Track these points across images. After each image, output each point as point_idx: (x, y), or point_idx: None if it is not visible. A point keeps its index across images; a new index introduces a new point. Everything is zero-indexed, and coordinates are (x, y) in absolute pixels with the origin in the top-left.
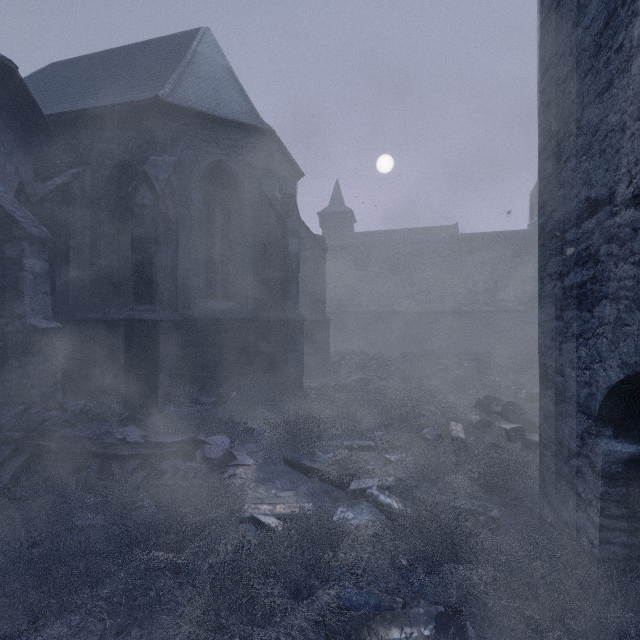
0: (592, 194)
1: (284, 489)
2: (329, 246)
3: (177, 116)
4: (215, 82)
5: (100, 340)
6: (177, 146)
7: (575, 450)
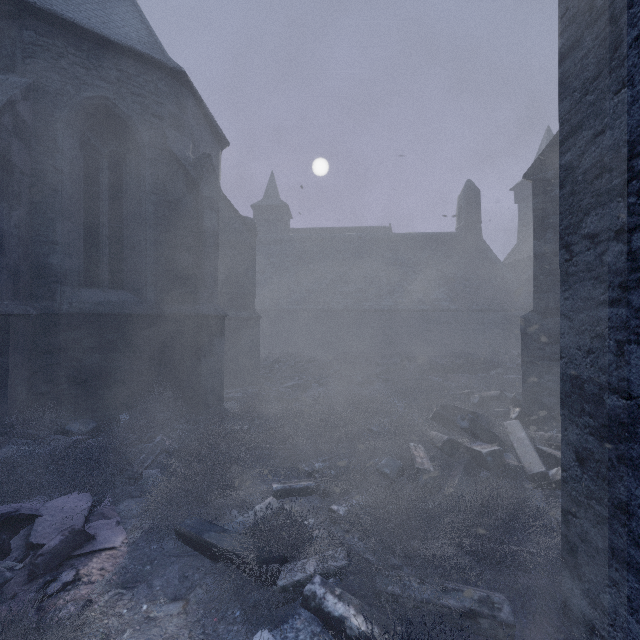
0: None
1: (166, 597)
2: (263, 239)
3: (32, 21)
4: None
5: None
6: (32, 64)
7: None
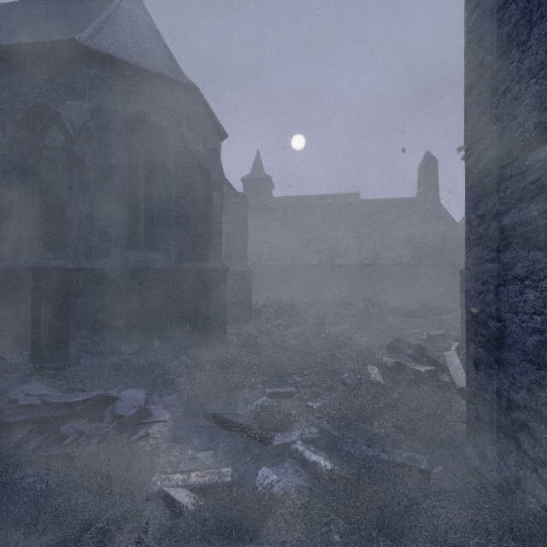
0: (546, 118)
1: (202, 448)
2: (251, 207)
3: (96, 62)
4: (138, 36)
5: (9, 290)
6: (96, 92)
7: (519, 402)
